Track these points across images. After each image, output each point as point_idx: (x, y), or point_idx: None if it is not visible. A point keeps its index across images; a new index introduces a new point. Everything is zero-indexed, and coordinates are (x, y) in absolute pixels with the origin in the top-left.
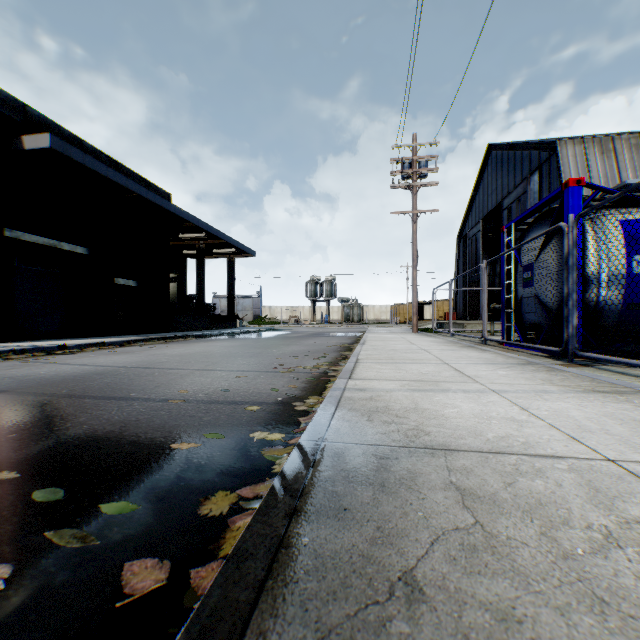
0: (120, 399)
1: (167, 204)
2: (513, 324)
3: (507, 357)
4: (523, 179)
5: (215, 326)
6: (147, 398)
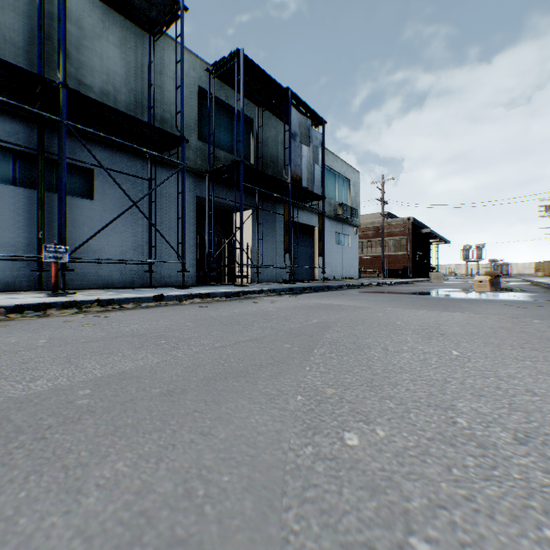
0: None
1: (437, 235)
2: None
3: None
4: None
5: None
6: None
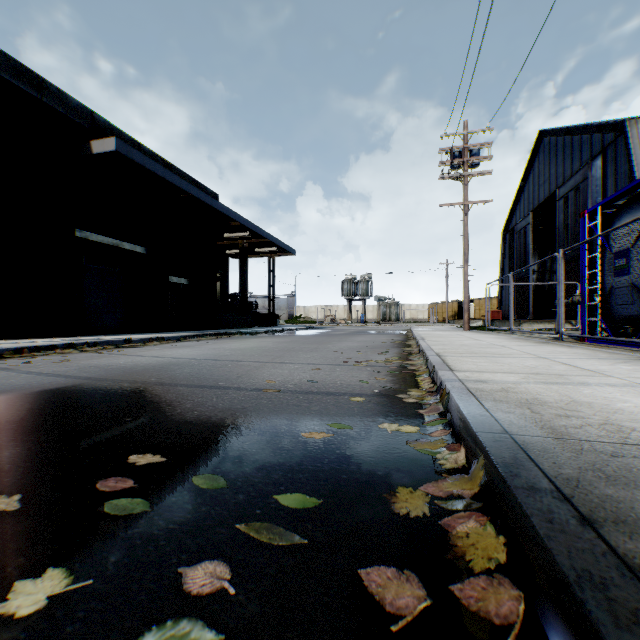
0: (211, 388)
1: (216, 203)
2: (599, 318)
3: (607, 353)
4: (582, 165)
5: (257, 324)
6: (237, 387)
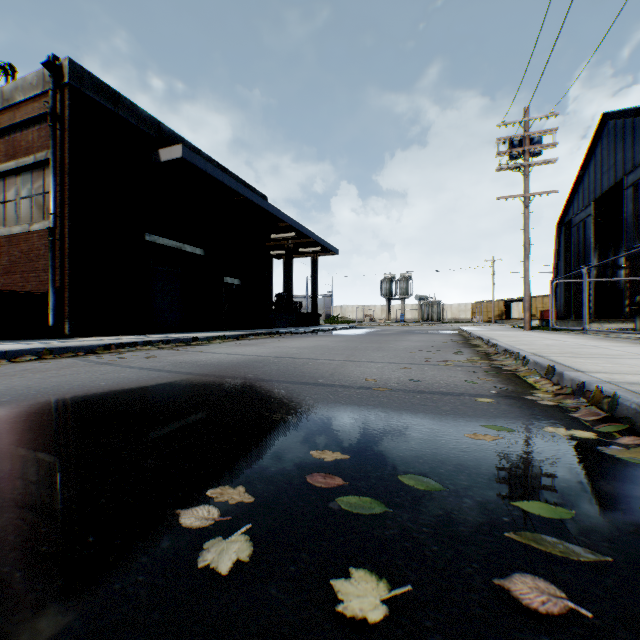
0: (315, 385)
1: (267, 205)
2: None
3: None
4: None
5: (301, 323)
6: (341, 385)
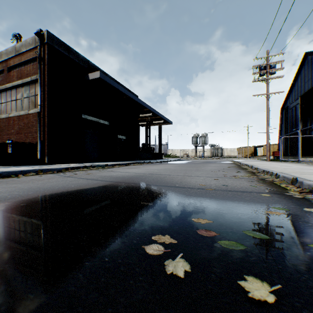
0: (175, 187)
1: (139, 100)
2: None
3: None
4: None
5: (154, 158)
6: (188, 187)
